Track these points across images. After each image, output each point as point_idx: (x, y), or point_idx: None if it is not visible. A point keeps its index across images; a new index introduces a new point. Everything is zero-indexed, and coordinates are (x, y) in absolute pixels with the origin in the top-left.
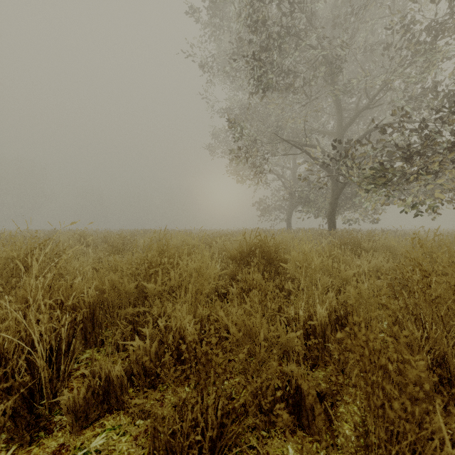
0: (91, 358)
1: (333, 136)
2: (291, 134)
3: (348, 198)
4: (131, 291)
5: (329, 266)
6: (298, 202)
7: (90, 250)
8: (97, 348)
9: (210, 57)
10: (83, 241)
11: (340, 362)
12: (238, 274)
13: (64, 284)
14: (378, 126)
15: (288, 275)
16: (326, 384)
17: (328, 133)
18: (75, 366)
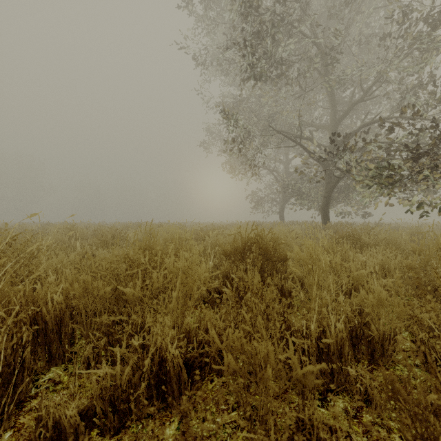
0: (54, 380)
1: (326, 129)
2: (284, 127)
3: (341, 191)
4: (106, 296)
5: (337, 265)
6: (291, 196)
7: (78, 244)
8: (64, 364)
9: (203, 50)
10: (73, 234)
11: (362, 390)
12: (232, 272)
13: (21, 289)
14: (373, 118)
15: (291, 275)
16: (349, 424)
17: (322, 126)
18: (31, 392)
